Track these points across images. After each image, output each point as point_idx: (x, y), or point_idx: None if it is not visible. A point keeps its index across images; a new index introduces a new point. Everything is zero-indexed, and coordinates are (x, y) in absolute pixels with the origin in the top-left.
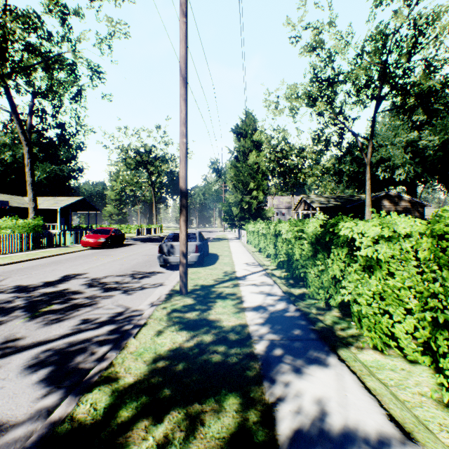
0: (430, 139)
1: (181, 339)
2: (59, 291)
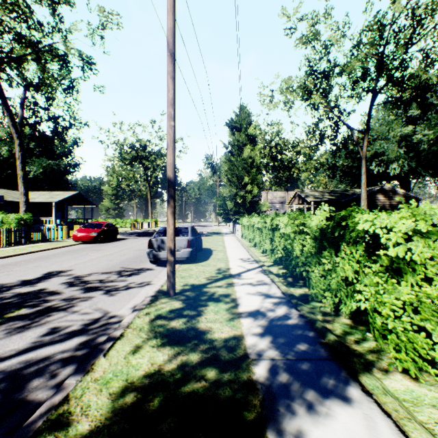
0: (424, 133)
1: (161, 359)
2: (35, 291)
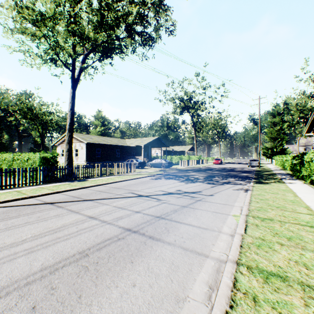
0: None
1: (262, 169)
2: (234, 168)
